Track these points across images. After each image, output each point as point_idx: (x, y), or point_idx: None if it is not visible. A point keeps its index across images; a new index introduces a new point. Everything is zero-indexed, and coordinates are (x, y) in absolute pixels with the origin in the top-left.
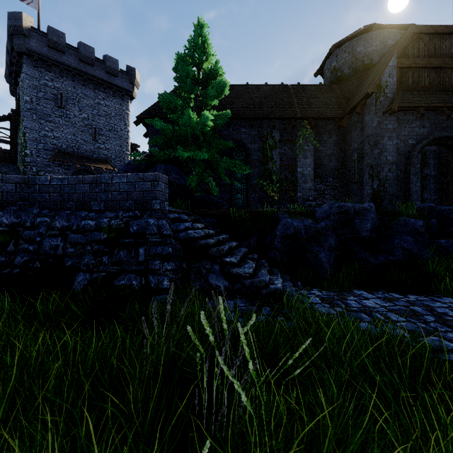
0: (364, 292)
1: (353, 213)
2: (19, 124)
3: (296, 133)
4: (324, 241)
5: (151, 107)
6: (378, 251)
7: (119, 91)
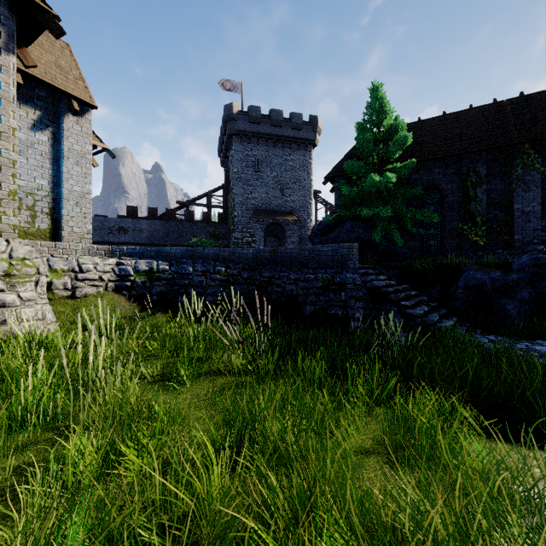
0: None
1: None
2: (229, 192)
3: (513, 162)
4: (515, 294)
5: (337, 165)
6: None
7: (303, 143)
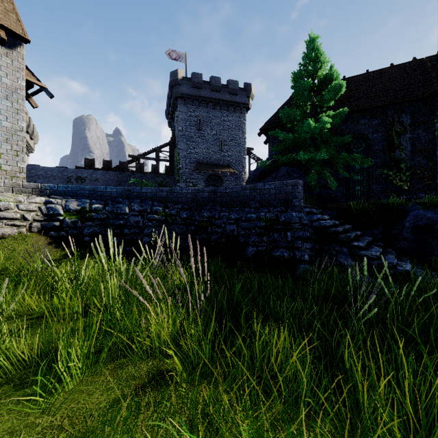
0: None
1: None
2: (175, 147)
3: (435, 112)
4: None
5: (270, 118)
6: None
7: (238, 106)
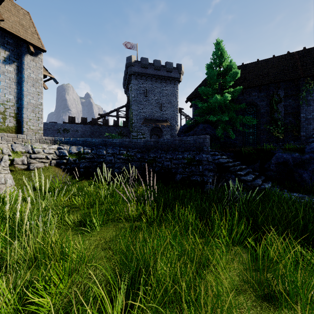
0: None
1: None
2: (129, 108)
3: (300, 88)
4: (308, 167)
5: (193, 91)
6: None
7: (173, 80)
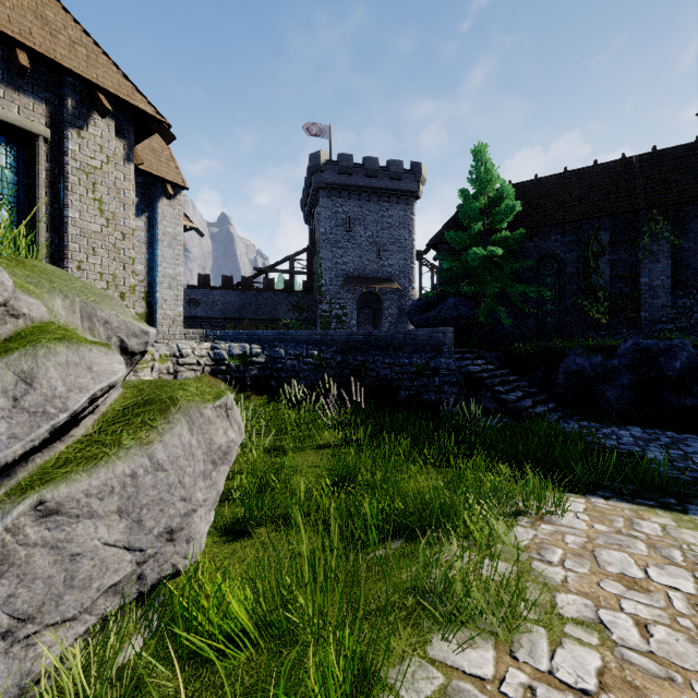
0: (637, 428)
1: (657, 351)
2: (315, 255)
3: (639, 229)
4: (615, 380)
5: (440, 230)
6: (685, 393)
7: (403, 195)
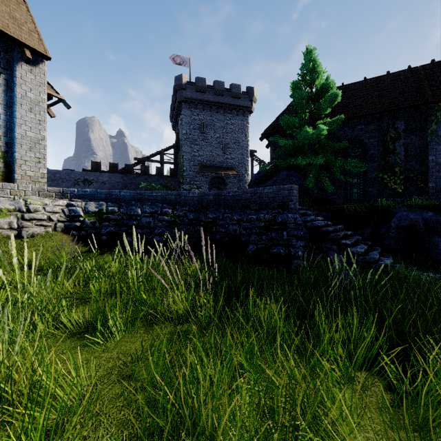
0: None
1: None
2: (179, 150)
3: (427, 119)
4: None
5: (272, 123)
6: None
7: (241, 110)
